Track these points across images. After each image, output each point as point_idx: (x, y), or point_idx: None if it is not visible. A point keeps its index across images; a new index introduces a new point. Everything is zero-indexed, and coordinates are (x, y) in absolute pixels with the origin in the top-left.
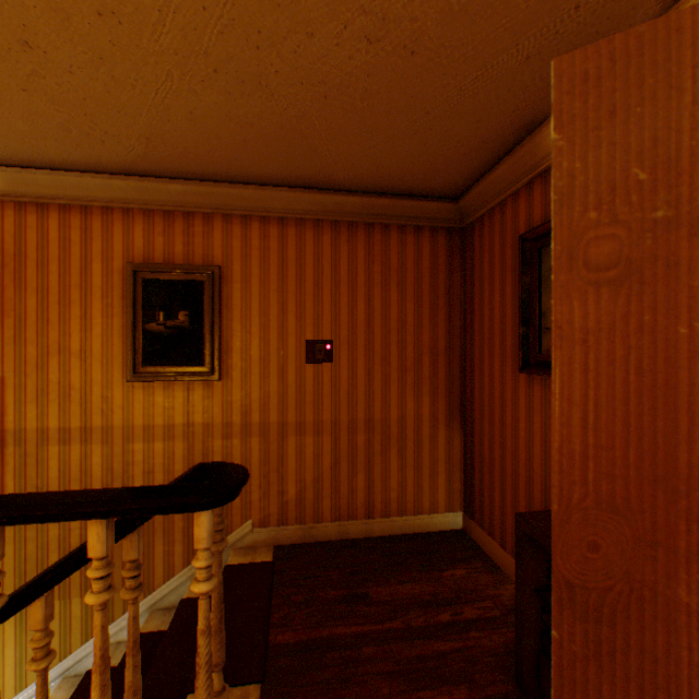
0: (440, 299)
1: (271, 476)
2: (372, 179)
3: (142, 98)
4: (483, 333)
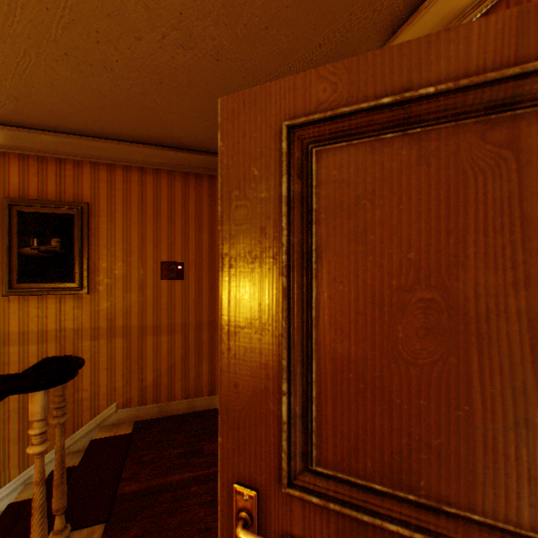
0: None
1: (133, 368)
2: (211, 143)
3: (5, 67)
4: None
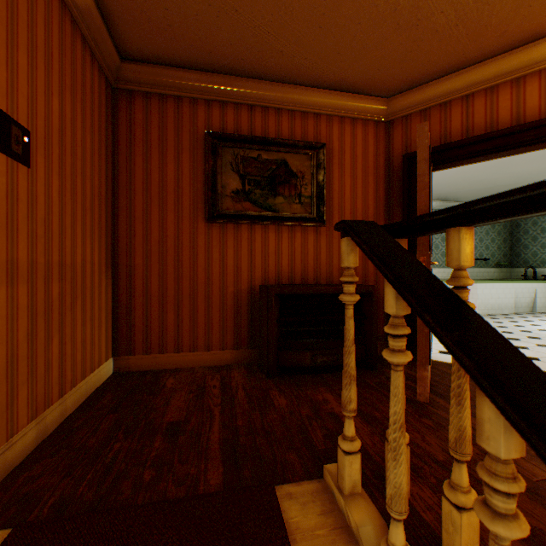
0: (104, 146)
1: None
2: None
3: None
4: (151, 191)
